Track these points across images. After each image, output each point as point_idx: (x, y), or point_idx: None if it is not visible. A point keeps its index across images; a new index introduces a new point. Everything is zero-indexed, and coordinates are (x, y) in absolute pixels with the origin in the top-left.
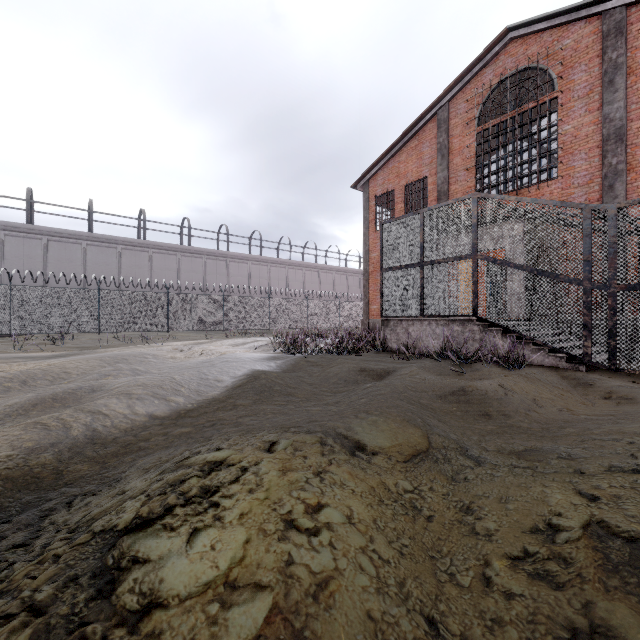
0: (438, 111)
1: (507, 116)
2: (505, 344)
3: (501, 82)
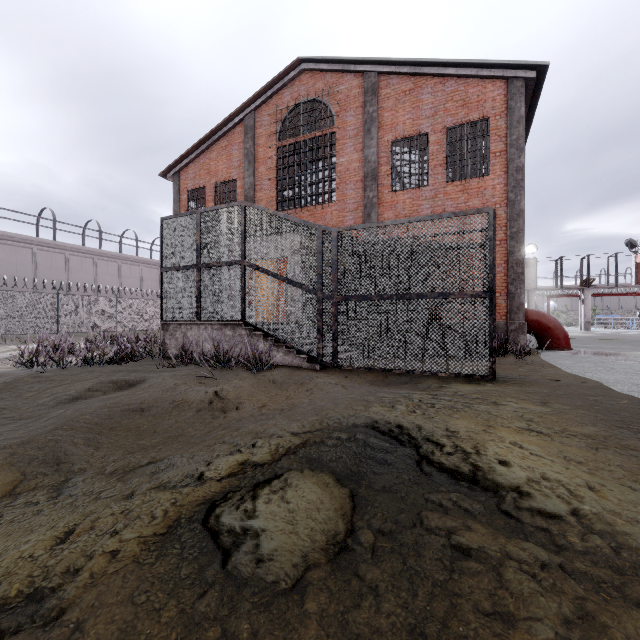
0: (245, 117)
1: (301, 138)
2: (266, 347)
3: (297, 106)
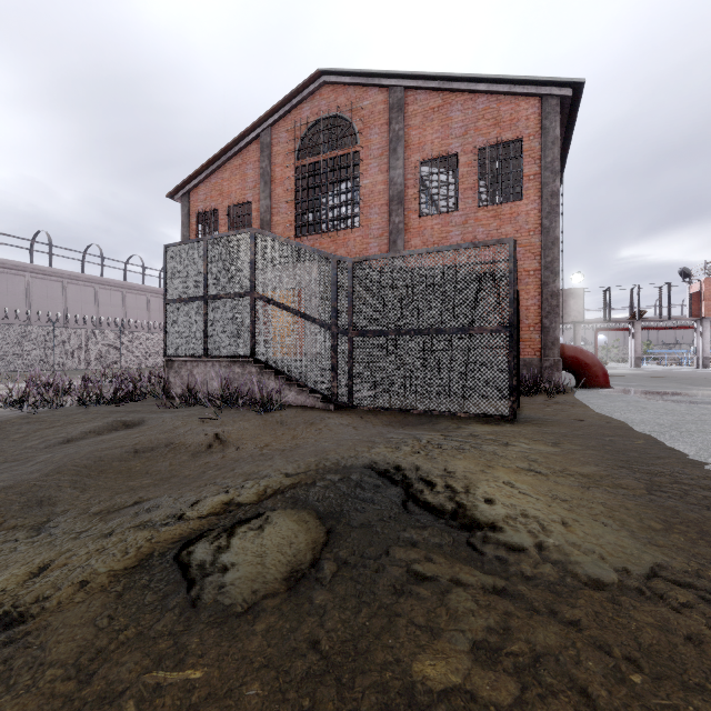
0: (261, 133)
1: (322, 157)
2: (277, 386)
3: (317, 122)
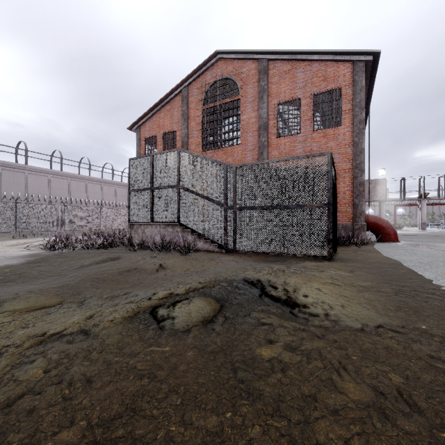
0: (182, 90)
1: (218, 103)
2: (192, 239)
3: (215, 82)
